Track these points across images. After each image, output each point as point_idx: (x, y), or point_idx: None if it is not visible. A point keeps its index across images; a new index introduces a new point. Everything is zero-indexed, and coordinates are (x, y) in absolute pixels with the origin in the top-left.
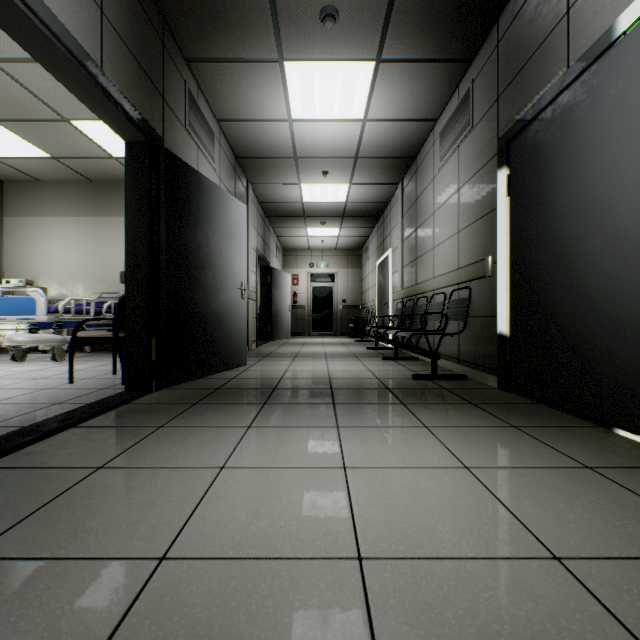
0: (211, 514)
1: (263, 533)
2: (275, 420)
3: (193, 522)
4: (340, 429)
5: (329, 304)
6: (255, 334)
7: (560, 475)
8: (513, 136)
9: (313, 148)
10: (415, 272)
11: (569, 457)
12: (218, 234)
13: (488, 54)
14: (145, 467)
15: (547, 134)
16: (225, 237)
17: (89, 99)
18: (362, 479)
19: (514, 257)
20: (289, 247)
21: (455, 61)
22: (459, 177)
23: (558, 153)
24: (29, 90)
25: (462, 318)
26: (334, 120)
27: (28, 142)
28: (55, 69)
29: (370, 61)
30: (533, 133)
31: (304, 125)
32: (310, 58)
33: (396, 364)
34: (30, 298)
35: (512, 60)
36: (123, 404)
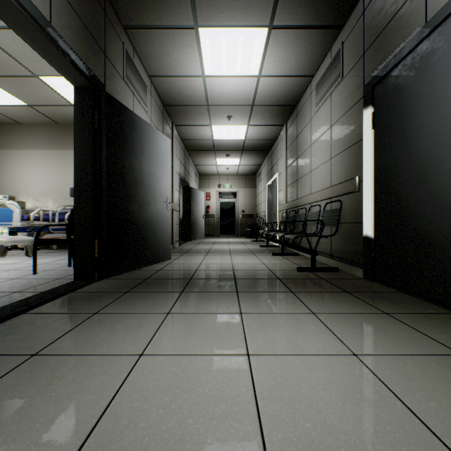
0: (124, 410)
1: (171, 435)
2: (190, 307)
3: (105, 420)
4: (243, 315)
5: (232, 214)
6: (178, 236)
7: (440, 363)
8: (377, 81)
9: (221, 98)
10: (296, 190)
11: (441, 344)
12: (148, 160)
13: (355, 21)
14: (73, 354)
15: (407, 77)
16: (154, 162)
17: (41, 48)
18: (264, 368)
19: (378, 176)
20: (203, 173)
21: (329, 28)
22: (331, 117)
23: (417, 91)
24: (6, 52)
25: (334, 224)
26: (236, 76)
27: (9, 93)
28: (10, 20)
29: (264, 28)
30: (395, 77)
31: (214, 79)
32: (218, 25)
33: (283, 258)
34: (8, 209)
35: (376, 22)
36: (70, 292)
